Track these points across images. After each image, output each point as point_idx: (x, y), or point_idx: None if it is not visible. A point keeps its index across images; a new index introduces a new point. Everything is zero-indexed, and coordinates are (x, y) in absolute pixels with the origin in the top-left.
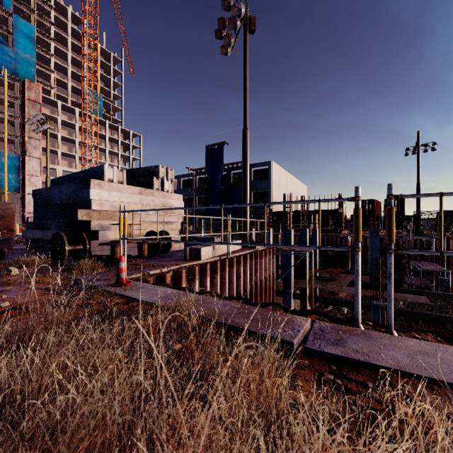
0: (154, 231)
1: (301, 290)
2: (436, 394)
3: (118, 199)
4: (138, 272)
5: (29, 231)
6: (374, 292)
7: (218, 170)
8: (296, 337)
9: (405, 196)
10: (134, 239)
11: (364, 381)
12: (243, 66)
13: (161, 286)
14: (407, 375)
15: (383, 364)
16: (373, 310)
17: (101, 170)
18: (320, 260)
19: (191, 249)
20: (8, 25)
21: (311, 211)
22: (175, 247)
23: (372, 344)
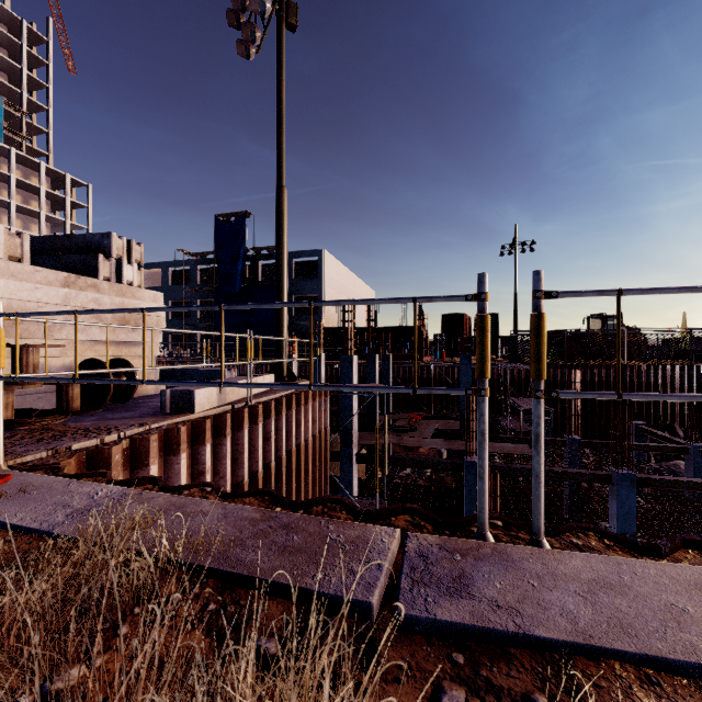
0: (98, 359)
1: (367, 448)
2: (663, 698)
3: (9, 294)
4: (41, 449)
5: None
6: (467, 444)
7: (236, 257)
8: (377, 587)
9: (563, 294)
10: (19, 378)
11: (529, 692)
12: (277, 81)
13: (89, 478)
14: (599, 654)
15: (553, 635)
16: (466, 470)
17: None
18: (394, 400)
19: (175, 393)
20: None
21: (382, 329)
22: (146, 389)
23: (518, 578)
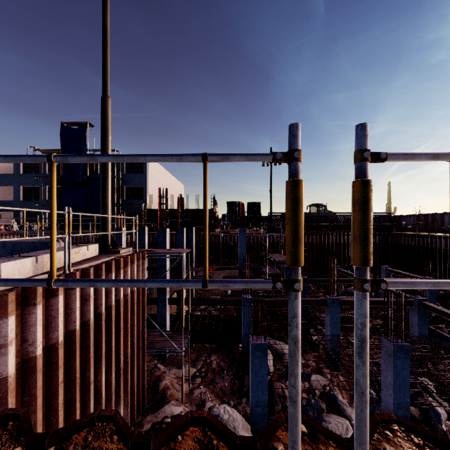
0: None
1: (178, 292)
2: None
3: None
4: None
5: None
6: None
7: None
8: None
9: (393, 155)
10: None
11: None
12: (103, 12)
13: None
14: None
15: None
16: (243, 304)
17: None
18: (196, 258)
19: None
20: None
21: (188, 210)
22: None
23: None
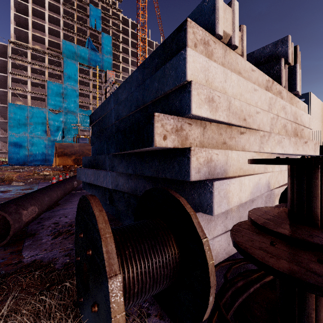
0: None
1: None
2: None
3: (238, 95)
4: None
5: (82, 171)
6: None
7: None
8: None
9: None
10: None
11: None
12: None
13: None
14: None
15: None
16: None
17: (204, 13)
18: None
19: None
20: (99, 40)
21: None
22: None
23: None
